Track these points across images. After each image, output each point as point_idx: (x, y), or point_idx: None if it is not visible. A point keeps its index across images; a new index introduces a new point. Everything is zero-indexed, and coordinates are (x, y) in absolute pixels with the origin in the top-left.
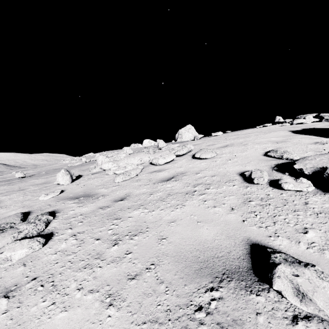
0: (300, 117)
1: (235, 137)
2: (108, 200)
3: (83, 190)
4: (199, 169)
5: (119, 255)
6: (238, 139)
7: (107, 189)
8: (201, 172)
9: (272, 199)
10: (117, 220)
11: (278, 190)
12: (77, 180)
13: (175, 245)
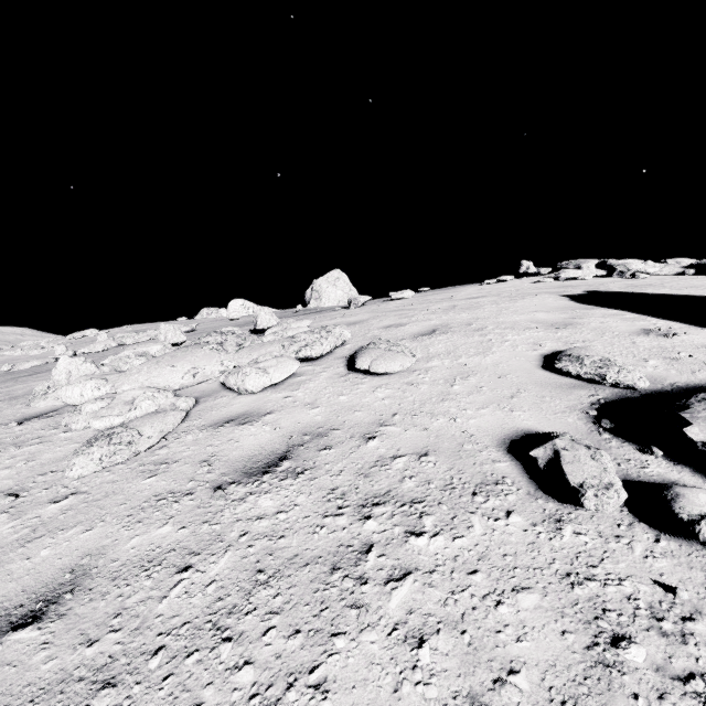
0: (566, 265)
1: (446, 306)
2: None
3: None
4: (371, 416)
5: None
6: (456, 311)
7: (14, 523)
8: (381, 434)
9: (699, 617)
10: None
11: (682, 550)
12: None
13: None
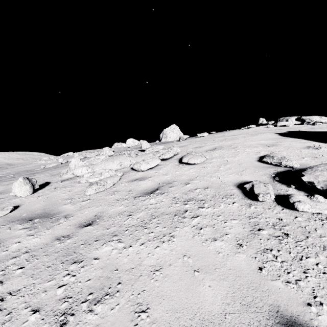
0: (282, 119)
1: (222, 139)
2: (71, 224)
3: (42, 207)
4: (188, 177)
5: None
6: (226, 141)
7: (74, 206)
8: (191, 183)
9: (287, 225)
10: (76, 265)
11: (290, 212)
12: (42, 190)
13: None
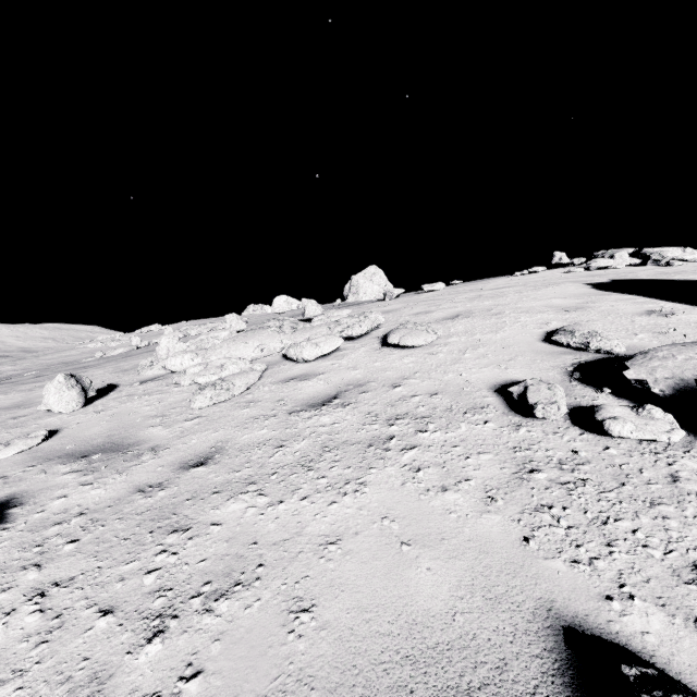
0: (601, 255)
1: (473, 296)
2: (165, 463)
3: (106, 432)
4: (398, 374)
5: (160, 686)
6: (480, 299)
7: (168, 430)
8: (405, 384)
9: (587, 464)
10: (179, 536)
11: (596, 438)
12: (102, 400)
13: (337, 640)
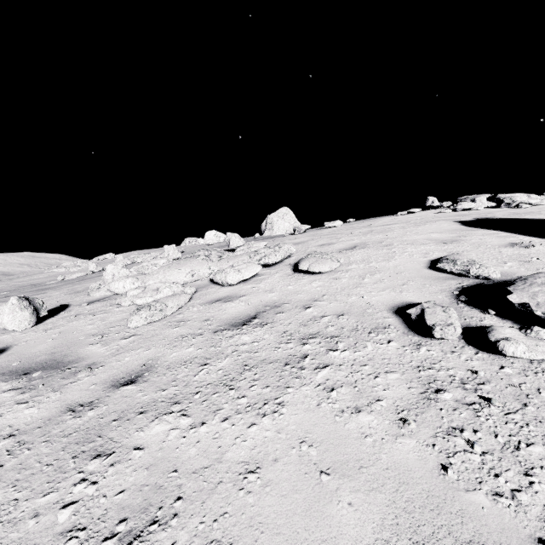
0: (464, 199)
1: (366, 231)
2: (98, 381)
3: (50, 349)
4: (308, 296)
5: None
6: (372, 234)
7: (106, 347)
8: (315, 305)
9: (488, 383)
10: (101, 462)
11: (490, 357)
12: (52, 319)
13: None
